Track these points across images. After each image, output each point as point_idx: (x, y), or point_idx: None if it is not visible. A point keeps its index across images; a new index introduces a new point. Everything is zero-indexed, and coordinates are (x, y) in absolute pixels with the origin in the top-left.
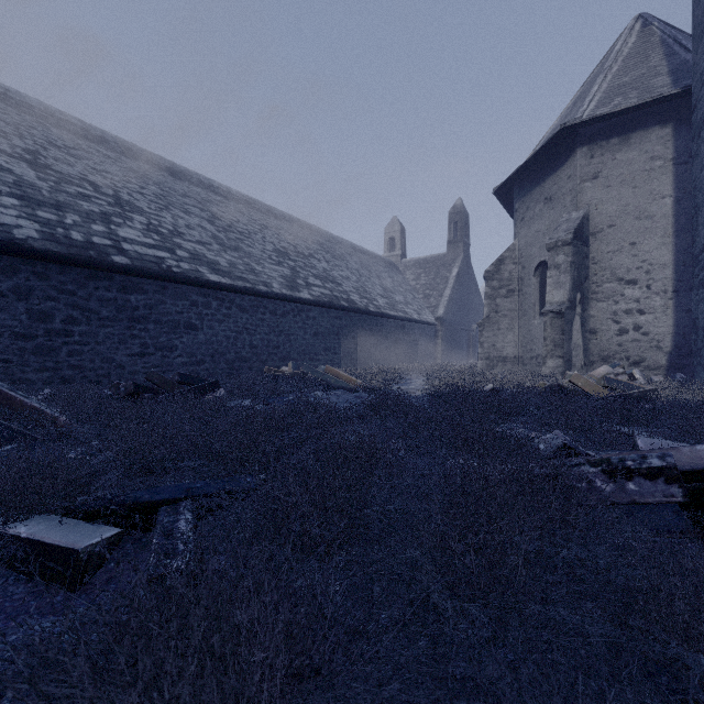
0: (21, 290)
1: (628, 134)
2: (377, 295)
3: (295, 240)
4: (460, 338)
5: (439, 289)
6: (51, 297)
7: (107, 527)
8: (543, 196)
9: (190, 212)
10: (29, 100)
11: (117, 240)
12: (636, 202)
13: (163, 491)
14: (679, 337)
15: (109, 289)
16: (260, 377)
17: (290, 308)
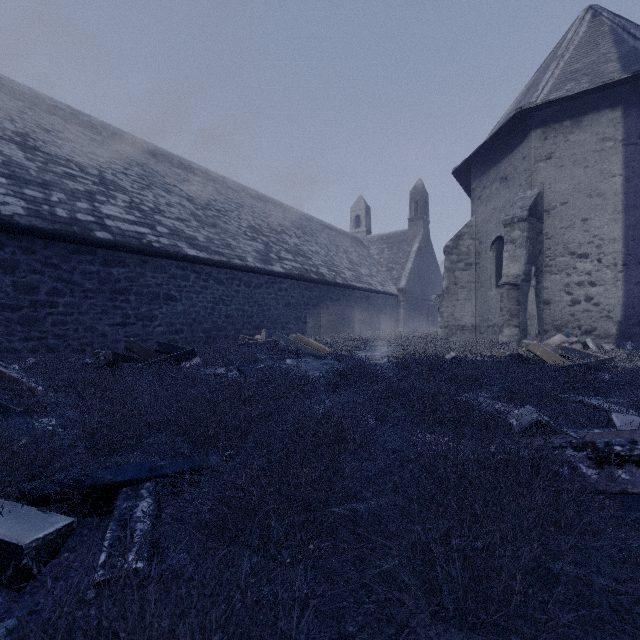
0: (7, 264)
1: (580, 117)
2: (344, 268)
3: (268, 217)
4: (420, 307)
5: (401, 263)
6: (36, 270)
7: (59, 516)
8: (499, 176)
9: (171, 192)
10: (21, 87)
11: (100, 216)
12: (587, 181)
13: (125, 470)
14: (628, 307)
15: (92, 263)
16: (235, 345)
17: (264, 280)
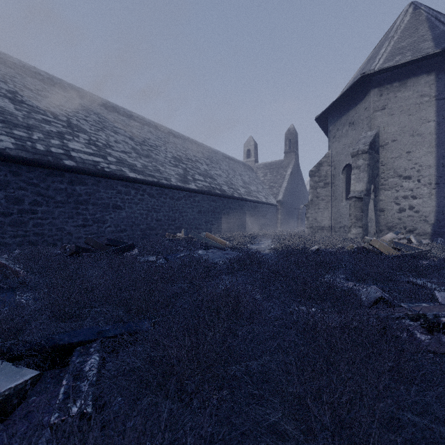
0: (1, 183)
1: (405, 80)
2: (239, 186)
3: (186, 151)
4: (292, 214)
5: (279, 183)
6: (22, 188)
7: (27, 369)
8: (348, 121)
9: (118, 132)
10: (12, 59)
11: (67, 150)
12: (410, 125)
13: (79, 333)
14: (439, 214)
15: (61, 182)
16: (162, 240)
17: (183, 195)
